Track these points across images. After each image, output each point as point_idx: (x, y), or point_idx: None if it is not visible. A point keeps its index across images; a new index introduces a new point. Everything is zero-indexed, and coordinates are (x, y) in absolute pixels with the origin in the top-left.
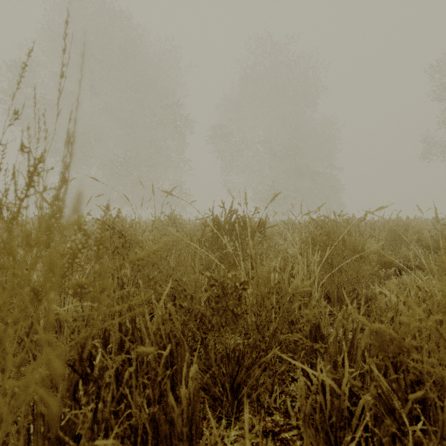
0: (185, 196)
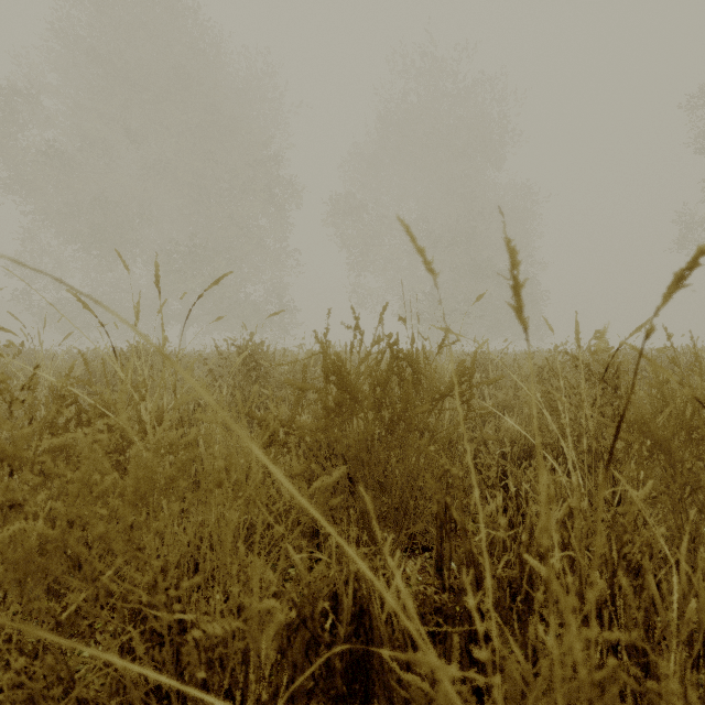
0: (288, 310)
